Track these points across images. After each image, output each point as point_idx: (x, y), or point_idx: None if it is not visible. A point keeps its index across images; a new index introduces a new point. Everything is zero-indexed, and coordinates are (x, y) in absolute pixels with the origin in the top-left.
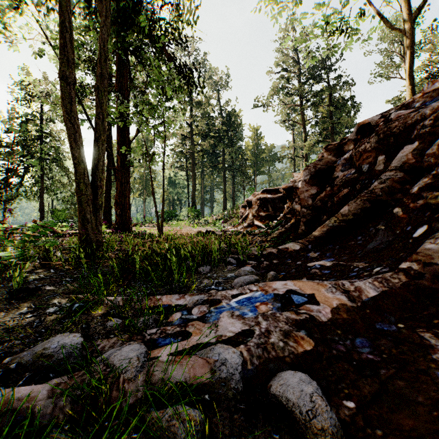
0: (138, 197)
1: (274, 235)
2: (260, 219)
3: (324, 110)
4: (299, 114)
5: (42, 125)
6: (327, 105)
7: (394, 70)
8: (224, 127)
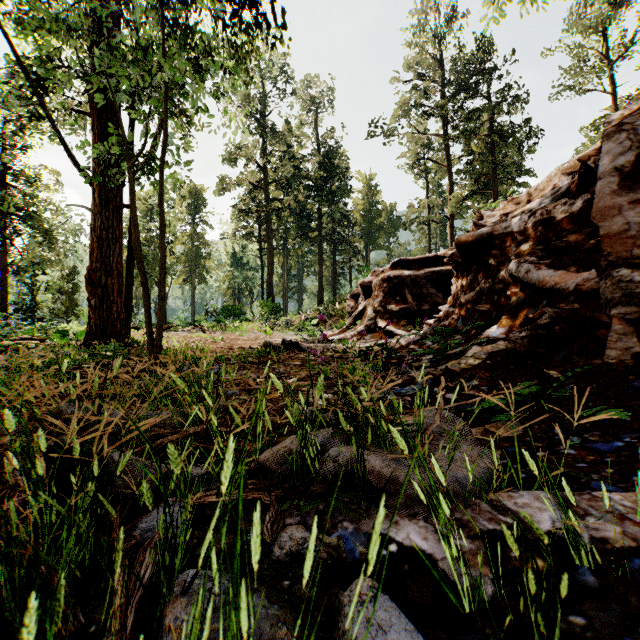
0: (183, 284)
1: (472, 361)
2: (389, 318)
3: (476, 148)
4: (440, 150)
5: (3, 155)
6: (486, 135)
7: (595, 76)
8: (319, 172)
